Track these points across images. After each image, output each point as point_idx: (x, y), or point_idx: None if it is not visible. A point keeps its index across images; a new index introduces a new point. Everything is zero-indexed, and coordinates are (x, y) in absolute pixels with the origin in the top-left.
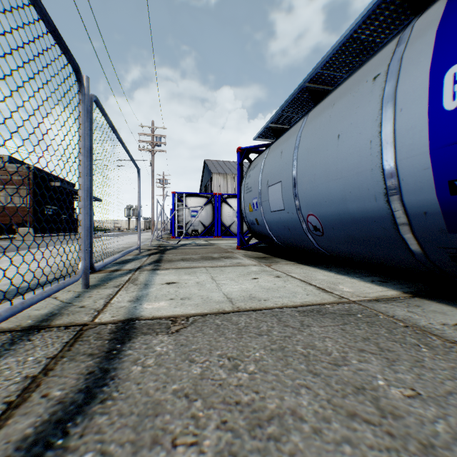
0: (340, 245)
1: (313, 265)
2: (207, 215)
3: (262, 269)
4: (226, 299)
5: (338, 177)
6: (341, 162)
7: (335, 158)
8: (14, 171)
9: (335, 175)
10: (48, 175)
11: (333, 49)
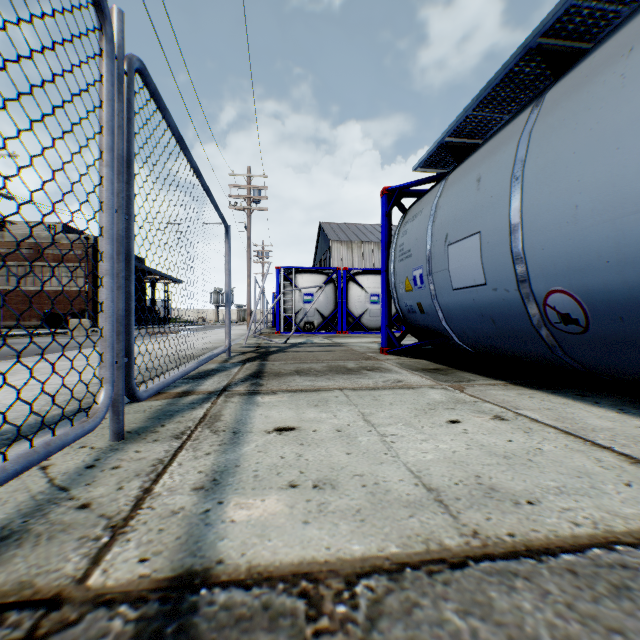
0: (633, 353)
1: (547, 390)
2: (327, 300)
3: (452, 397)
4: (424, 493)
5: None
6: None
7: None
8: (69, 244)
9: None
10: None
11: None
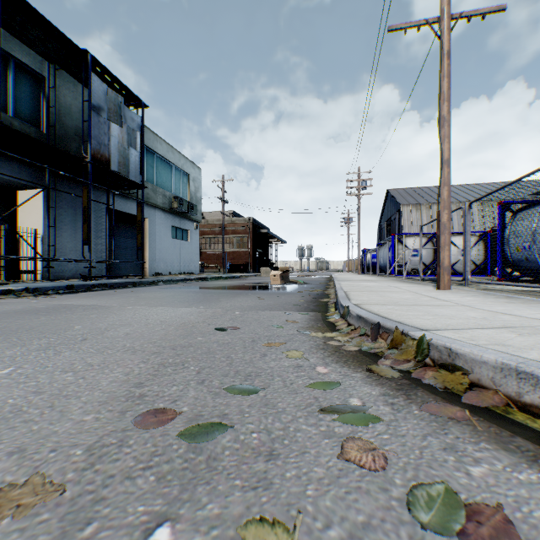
0: None
1: None
2: (427, 254)
3: None
4: None
5: None
6: None
7: None
8: (239, 223)
9: None
10: (258, 224)
11: None
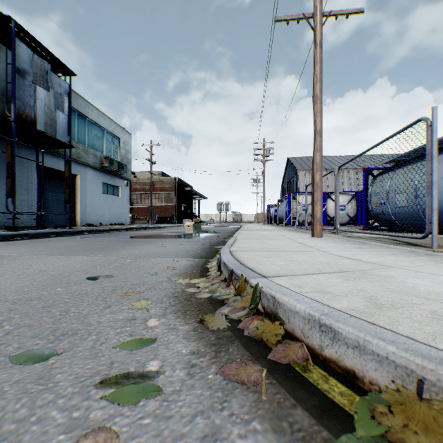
0: (442, 222)
1: None
2: None
3: None
4: None
5: (440, 194)
6: (442, 188)
7: (439, 187)
8: (166, 182)
9: (439, 193)
10: (182, 182)
11: (438, 139)
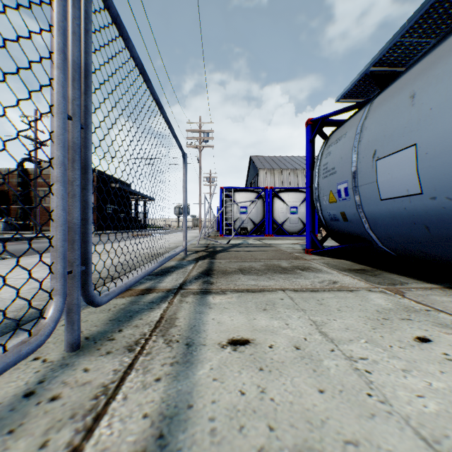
0: None
1: None
2: (257, 211)
3: (397, 303)
4: None
5: None
6: None
7: None
8: None
9: None
10: (108, 177)
11: None
